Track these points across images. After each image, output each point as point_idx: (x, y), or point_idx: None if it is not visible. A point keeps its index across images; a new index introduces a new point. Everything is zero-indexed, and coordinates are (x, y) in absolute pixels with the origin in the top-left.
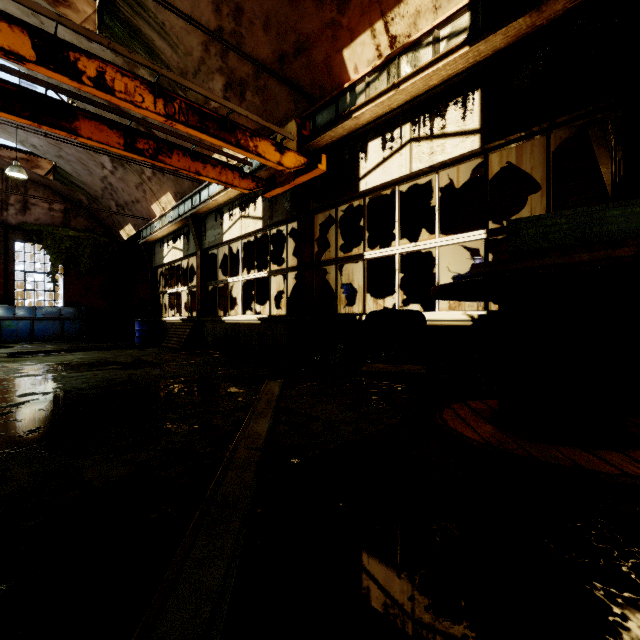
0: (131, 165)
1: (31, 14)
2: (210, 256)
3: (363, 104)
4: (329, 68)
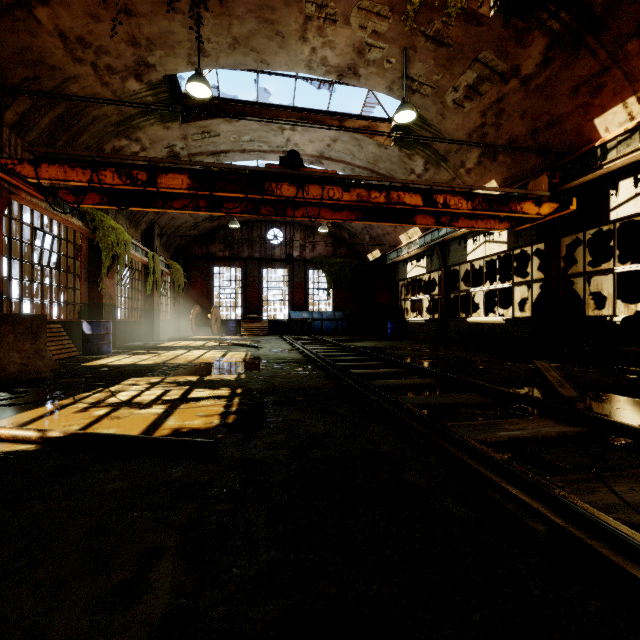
0: None
1: (357, 145)
2: (451, 271)
3: (614, 159)
4: (579, 132)
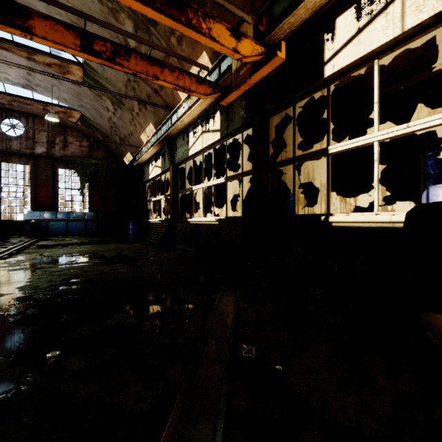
0: (125, 105)
1: None
2: (180, 170)
3: None
4: None
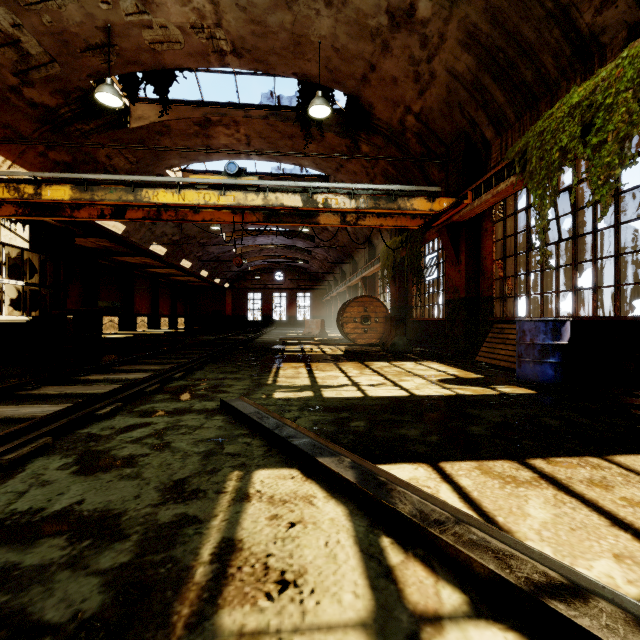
0: None
1: None
2: None
3: None
4: None
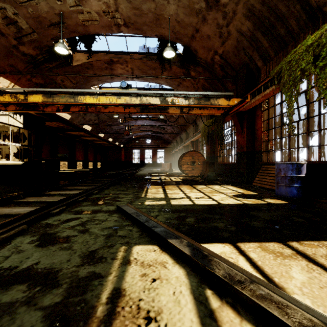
0: None
1: None
2: None
3: None
4: None
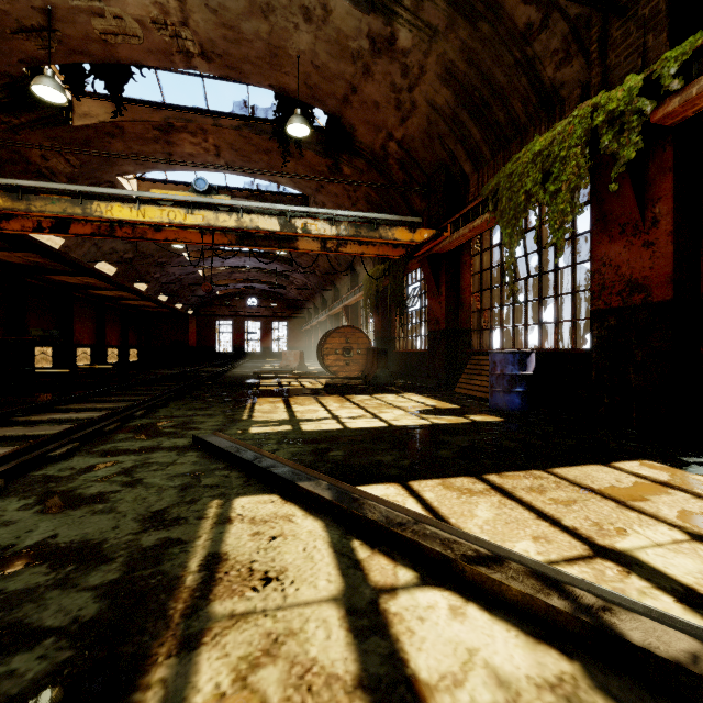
0: None
1: None
2: None
3: None
4: None
